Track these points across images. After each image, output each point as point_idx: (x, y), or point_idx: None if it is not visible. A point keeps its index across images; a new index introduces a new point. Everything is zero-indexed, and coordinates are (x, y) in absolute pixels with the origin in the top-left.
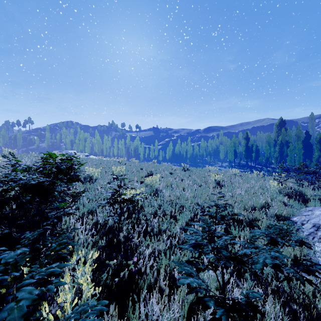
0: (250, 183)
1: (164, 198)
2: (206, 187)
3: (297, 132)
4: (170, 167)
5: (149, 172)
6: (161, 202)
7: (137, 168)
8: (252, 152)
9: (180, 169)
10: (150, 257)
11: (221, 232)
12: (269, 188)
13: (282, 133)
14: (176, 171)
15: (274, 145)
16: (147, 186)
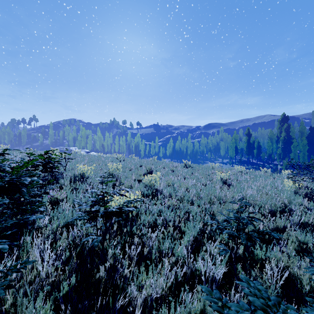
0: (259, 182)
1: (165, 201)
2: (212, 187)
3: (301, 128)
4: (171, 164)
5: (149, 169)
6: (162, 208)
7: (136, 165)
8: (253, 149)
9: (182, 166)
10: (144, 303)
11: (292, 312)
12: (282, 188)
13: (285, 129)
14: (178, 168)
15: (276, 141)
16: (145, 186)
